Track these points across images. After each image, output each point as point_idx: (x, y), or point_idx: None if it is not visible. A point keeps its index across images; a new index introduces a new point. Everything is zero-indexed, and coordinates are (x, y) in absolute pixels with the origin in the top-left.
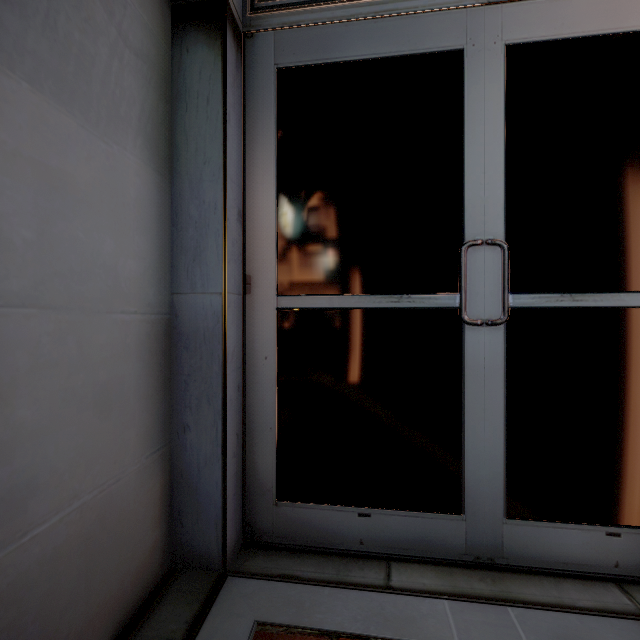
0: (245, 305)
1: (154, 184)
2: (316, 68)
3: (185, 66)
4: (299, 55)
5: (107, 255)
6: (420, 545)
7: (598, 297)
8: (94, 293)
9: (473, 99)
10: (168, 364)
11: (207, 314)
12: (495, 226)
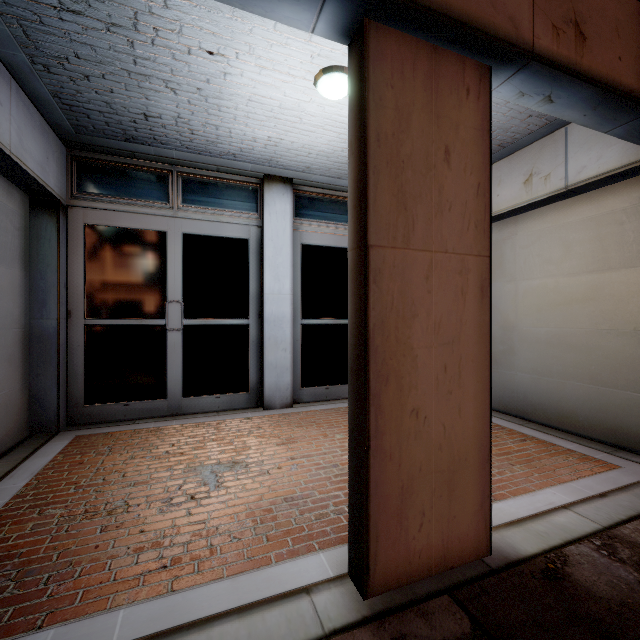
0: (68, 323)
1: (24, 276)
2: (104, 227)
3: (38, 224)
4: (96, 220)
5: (11, 309)
6: (150, 412)
7: (213, 321)
8: (8, 323)
9: (171, 250)
10: (29, 349)
11: (50, 328)
12: (179, 296)
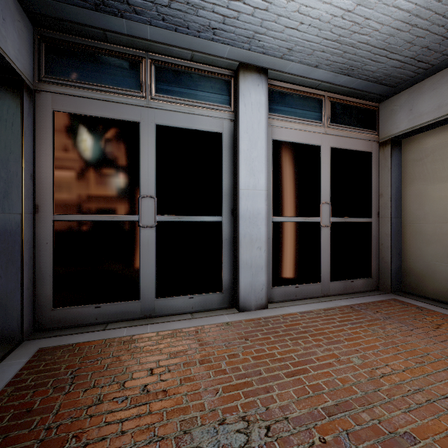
0: (35, 218)
1: None
2: (74, 115)
3: None
4: (65, 107)
5: None
6: (122, 315)
7: (187, 217)
8: None
9: (144, 142)
10: None
11: (12, 223)
12: (152, 190)
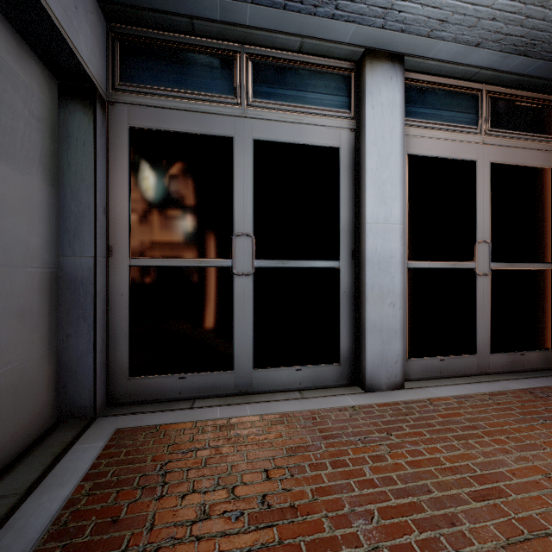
0: (108, 263)
1: (48, 192)
2: (154, 131)
3: (68, 121)
4: (144, 122)
5: (24, 236)
6: (212, 389)
7: (293, 262)
8: (17, 257)
9: (238, 163)
10: (56, 298)
11: (83, 269)
12: (249, 227)
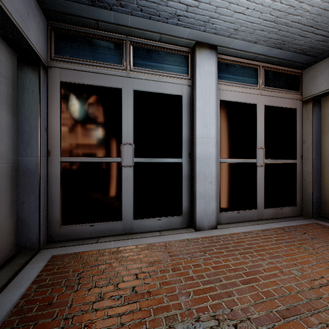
0: (48, 160)
1: (11, 119)
2: (75, 84)
3: (23, 78)
4: (69, 78)
5: None
6: (109, 231)
7: (156, 159)
8: None
9: (125, 103)
10: (16, 181)
11: (32, 163)
12: (130, 139)
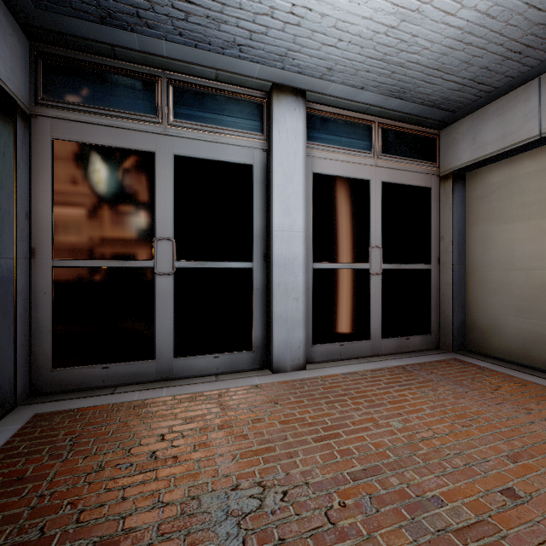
0: (31, 264)
1: None
2: (77, 144)
3: None
4: (67, 135)
5: None
6: (135, 377)
7: (211, 263)
8: None
9: (160, 175)
10: None
11: (3, 269)
12: (170, 232)
